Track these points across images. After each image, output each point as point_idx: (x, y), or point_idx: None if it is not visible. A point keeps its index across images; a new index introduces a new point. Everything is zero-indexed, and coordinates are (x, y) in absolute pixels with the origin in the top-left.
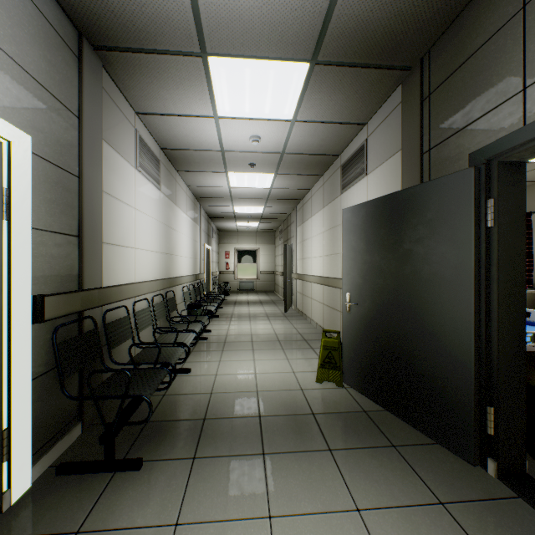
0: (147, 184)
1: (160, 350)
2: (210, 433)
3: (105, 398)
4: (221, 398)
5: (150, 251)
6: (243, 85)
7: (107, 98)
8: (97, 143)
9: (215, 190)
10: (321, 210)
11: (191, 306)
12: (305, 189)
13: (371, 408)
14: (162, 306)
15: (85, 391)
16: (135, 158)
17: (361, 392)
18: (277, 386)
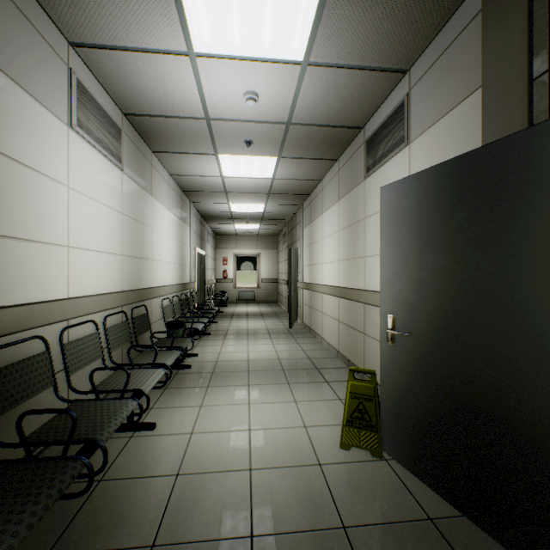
0: (96, 156)
1: (75, 422)
2: None
3: None
4: (192, 487)
5: (101, 252)
6: None
7: None
8: None
9: (205, 180)
10: (335, 203)
11: (170, 325)
12: (314, 180)
13: (439, 510)
14: (124, 328)
15: None
16: (70, 112)
17: (415, 474)
18: (281, 458)
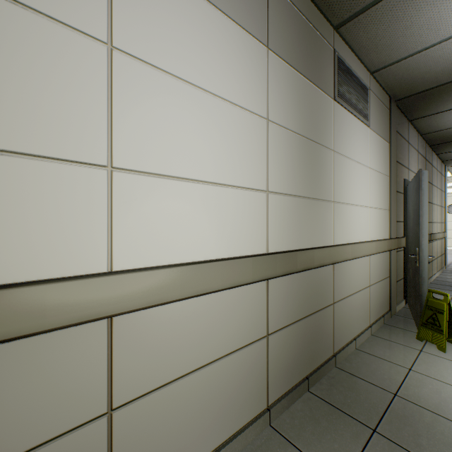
0: None
1: None
2: None
3: None
4: None
5: None
6: None
7: None
8: None
9: None
10: (253, 36)
11: None
12: None
13: None
14: None
15: None
16: None
17: None
18: None
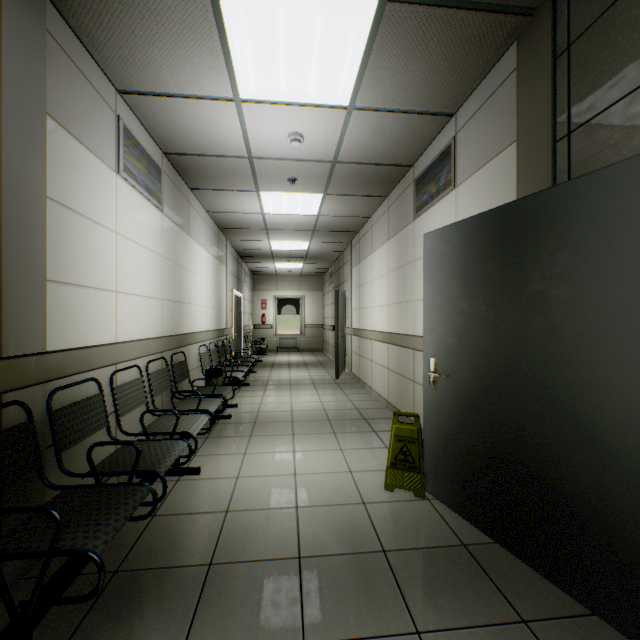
0: (139, 200)
1: (140, 453)
2: (215, 596)
3: (16, 557)
4: (242, 521)
5: (144, 296)
6: (275, 41)
7: (59, 53)
8: (34, 118)
9: (244, 217)
10: (385, 243)
11: (209, 373)
12: (363, 217)
13: (473, 538)
14: (164, 374)
15: (7, 527)
16: (117, 158)
17: (454, 509)
18: (326, 497)
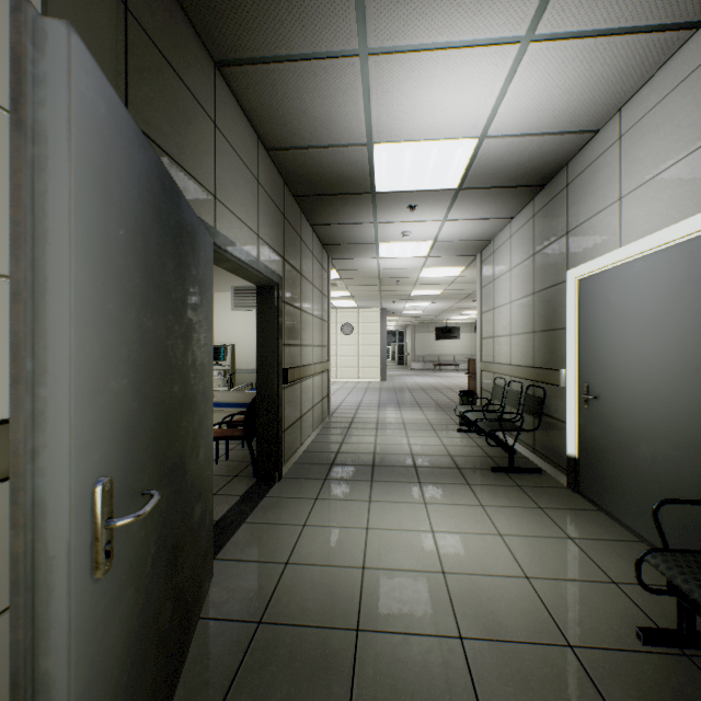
0: None
1: None
2: None
3: None
4: None
5: None
6: None
7: None
8: None
9: None
10: None
11: None
12: None
13: None
14: None
15: None
16: None
17: None
18: None
